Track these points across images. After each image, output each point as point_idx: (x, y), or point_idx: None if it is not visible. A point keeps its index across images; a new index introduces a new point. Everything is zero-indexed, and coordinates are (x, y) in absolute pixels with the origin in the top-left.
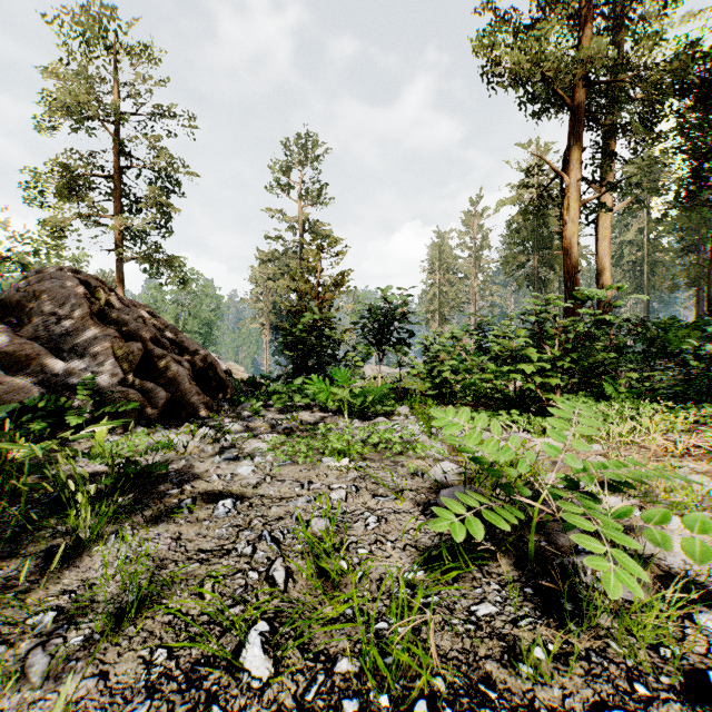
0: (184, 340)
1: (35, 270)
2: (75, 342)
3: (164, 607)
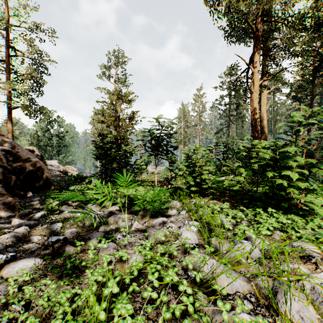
0: (19, 151)
1: None
2: None
3: None
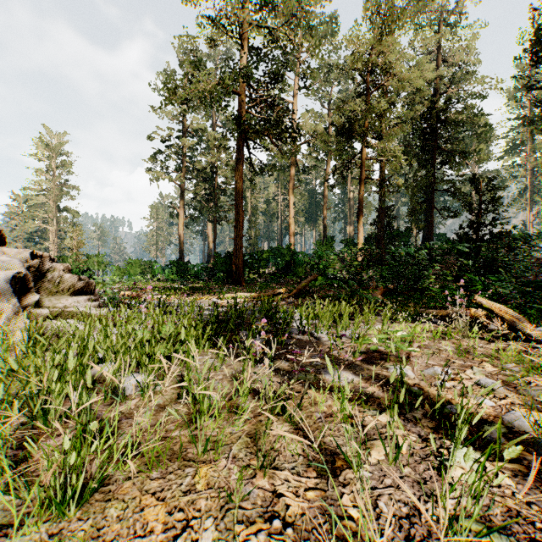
0: None
1: None
2: None
3: None
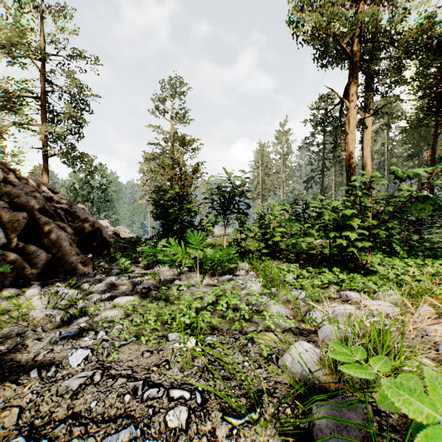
0: (76, 211)
1: None
2: None
3: None
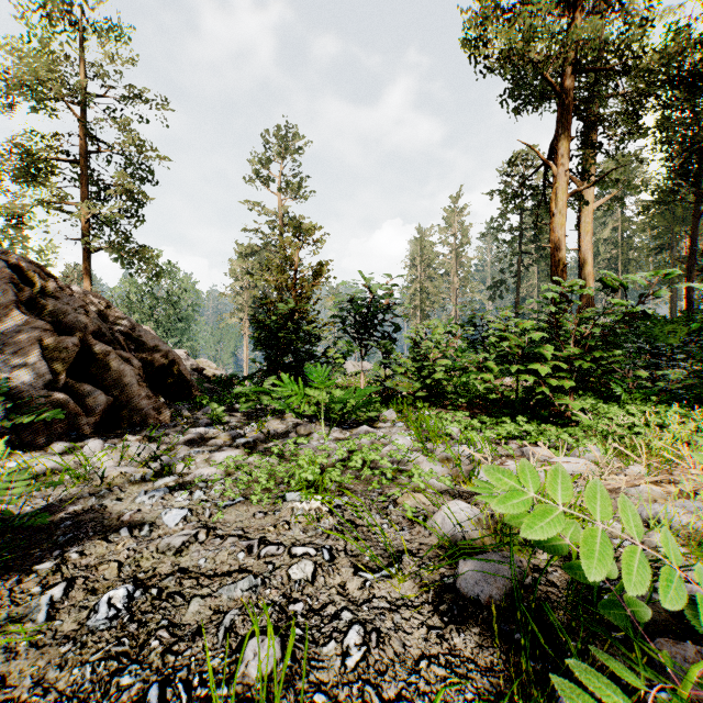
0: (142, 335)
1: None
2: None
3: None
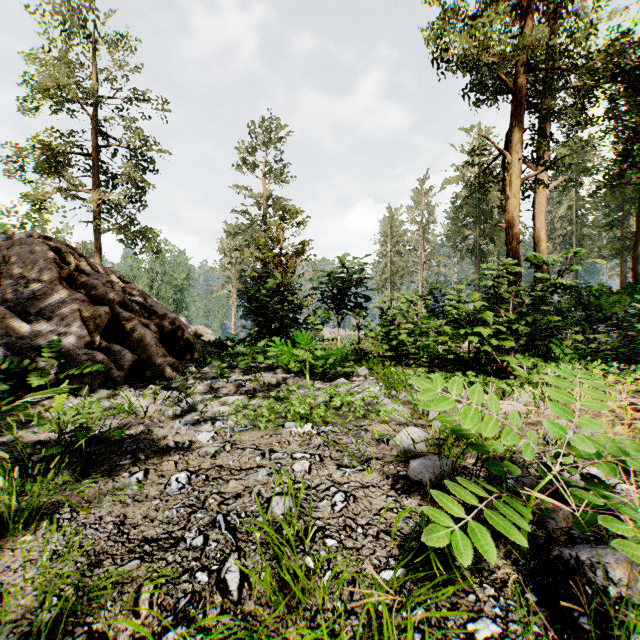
0: (153, 305)
1: (6, 237)
2: (42, 305)
3: (86, 630)
